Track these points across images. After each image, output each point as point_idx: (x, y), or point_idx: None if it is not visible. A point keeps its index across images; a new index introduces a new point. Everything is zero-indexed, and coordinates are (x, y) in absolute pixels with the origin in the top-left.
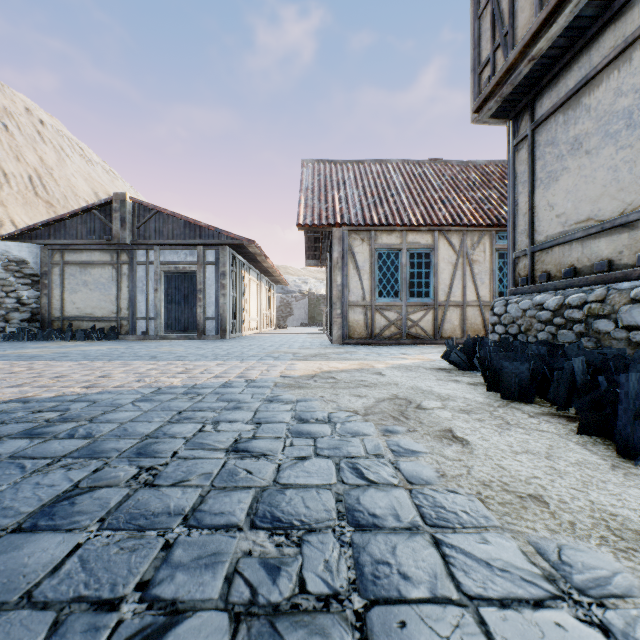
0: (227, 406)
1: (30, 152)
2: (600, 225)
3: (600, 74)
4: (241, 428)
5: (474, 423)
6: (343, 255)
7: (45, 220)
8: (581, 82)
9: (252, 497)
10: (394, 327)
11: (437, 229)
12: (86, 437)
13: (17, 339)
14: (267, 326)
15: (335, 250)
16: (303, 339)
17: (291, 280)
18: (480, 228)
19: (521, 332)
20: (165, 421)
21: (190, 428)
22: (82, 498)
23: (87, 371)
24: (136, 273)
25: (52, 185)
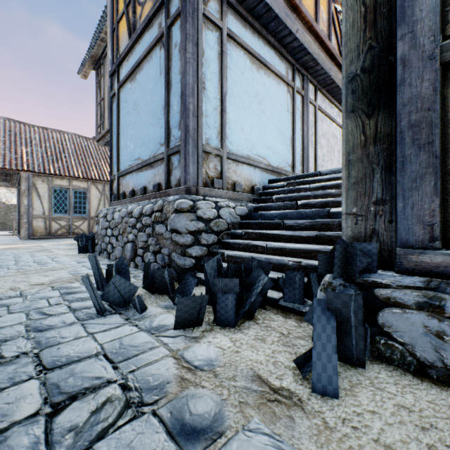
0: None
1: None
2: None
3: None
4: None
5: (61, 250)
6: (29, 188)
7: None
8: None
9: None
10: (65, 229)
11: (90, 181)
12: None
13: None
14: None
15: (23, 185)
16: None
17: None
18: None
19: None
20: None
21: None
22: None
23: None
24: None
25: None
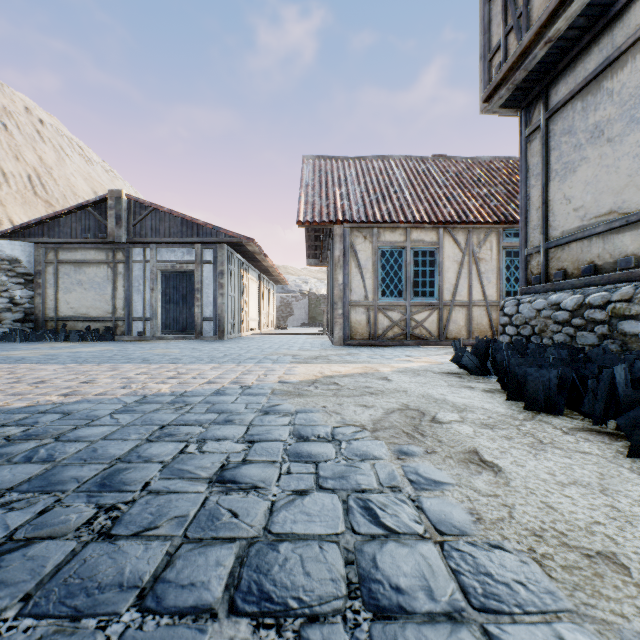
0: (217, 419)
1: (29, 151)
2: (625, 218)
3: (624, 55)
4: (230, 448)
5: (501, 442)
6: (345, 253)
7: (38, 218)
8: (602, 64)
9: (235, 556)
10: (397, 328)
11: (442, 226)
12: (45, 461)
13: (9, 340)
14: (267, 326)
15: (336, 248)
16: (303, 340)
17: (291, 280)
18: (487, 225)
19: (535, 333)
20: (143, 439)
21: (170, 448)
22: (11, 558)
23: (71, 376)
24: (132, 272)
25: (51, 184)
